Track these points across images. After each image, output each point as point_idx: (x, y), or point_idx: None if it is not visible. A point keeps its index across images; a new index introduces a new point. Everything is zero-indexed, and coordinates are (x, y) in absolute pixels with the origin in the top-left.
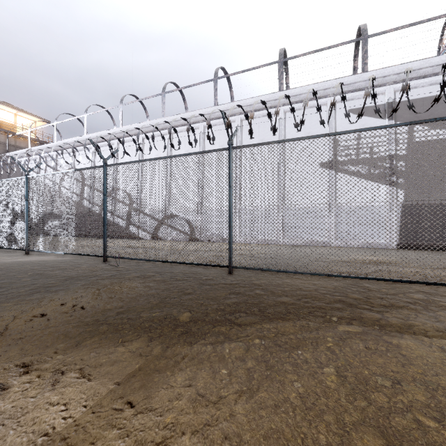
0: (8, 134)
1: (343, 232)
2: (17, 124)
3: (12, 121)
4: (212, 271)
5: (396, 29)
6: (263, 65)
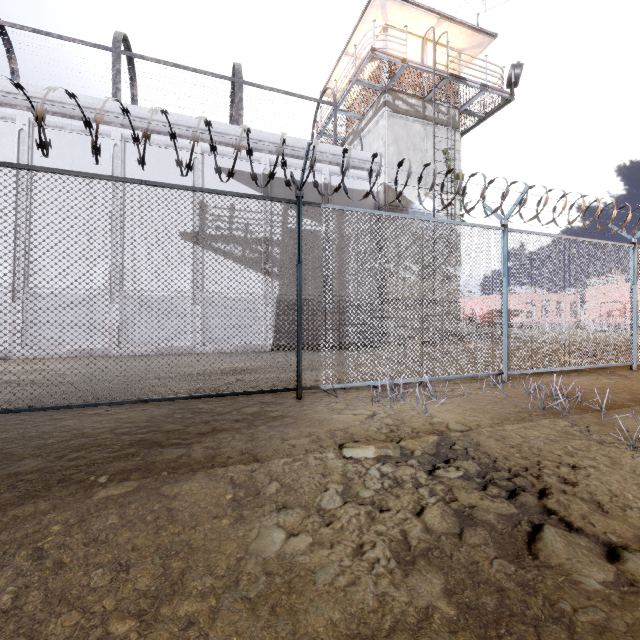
0: None
1: (213, 332)
2: None
3: None
4: None
5: (272, 89)
6: (82, 41)
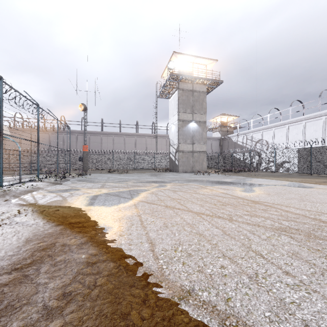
0: (225, 127)
1: None
2: (225, 121)
3: (224, 120)
4: None
5: None
6: None
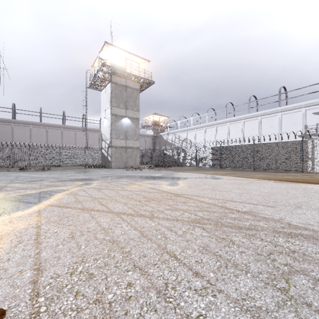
0: (158, 126)
1: None
2: (157, 120)
3: (156, 119)
4: (249, 170)
5: None
6: (271, 96)
